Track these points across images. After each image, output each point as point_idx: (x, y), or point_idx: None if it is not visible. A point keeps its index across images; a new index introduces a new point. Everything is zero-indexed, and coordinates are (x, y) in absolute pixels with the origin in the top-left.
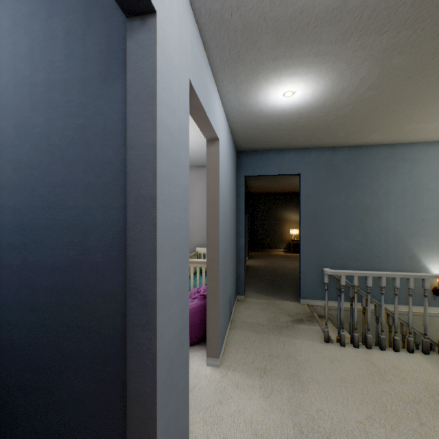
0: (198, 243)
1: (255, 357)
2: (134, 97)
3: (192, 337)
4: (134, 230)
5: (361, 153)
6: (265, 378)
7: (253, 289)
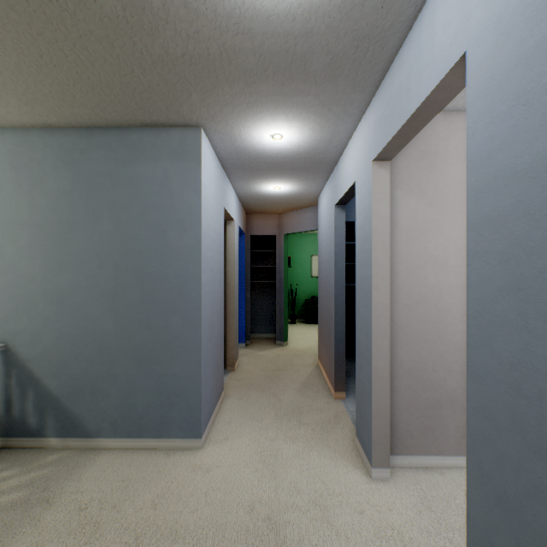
0: None
1: None
2: None
3: None
4: None
5: None
6: None
7: None
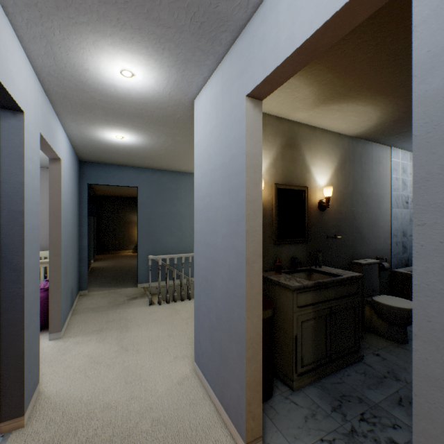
0: None
1: (95, 325)
2: (7, 154)
3: None
4: (7, 229)
5: (180, 177)
6: (101, 333)
7: (97, 285)
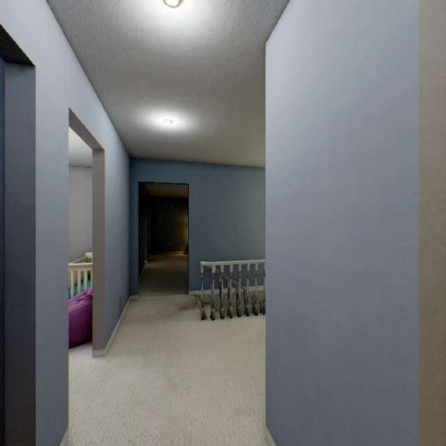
0: (89, 247)
1: (141, 341)
2: (13, 126)
3: (77, 337)
4: (14, 231)
5: (234, 172)
6: (147, 354)
7: (148, 288)
